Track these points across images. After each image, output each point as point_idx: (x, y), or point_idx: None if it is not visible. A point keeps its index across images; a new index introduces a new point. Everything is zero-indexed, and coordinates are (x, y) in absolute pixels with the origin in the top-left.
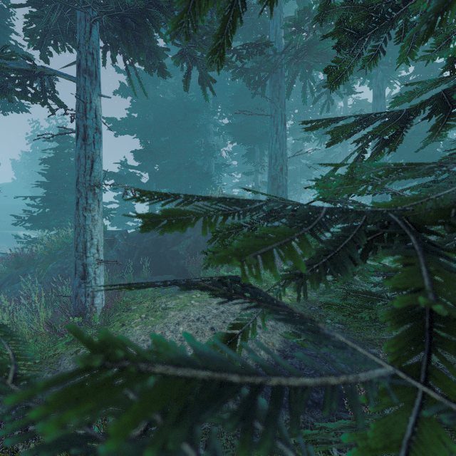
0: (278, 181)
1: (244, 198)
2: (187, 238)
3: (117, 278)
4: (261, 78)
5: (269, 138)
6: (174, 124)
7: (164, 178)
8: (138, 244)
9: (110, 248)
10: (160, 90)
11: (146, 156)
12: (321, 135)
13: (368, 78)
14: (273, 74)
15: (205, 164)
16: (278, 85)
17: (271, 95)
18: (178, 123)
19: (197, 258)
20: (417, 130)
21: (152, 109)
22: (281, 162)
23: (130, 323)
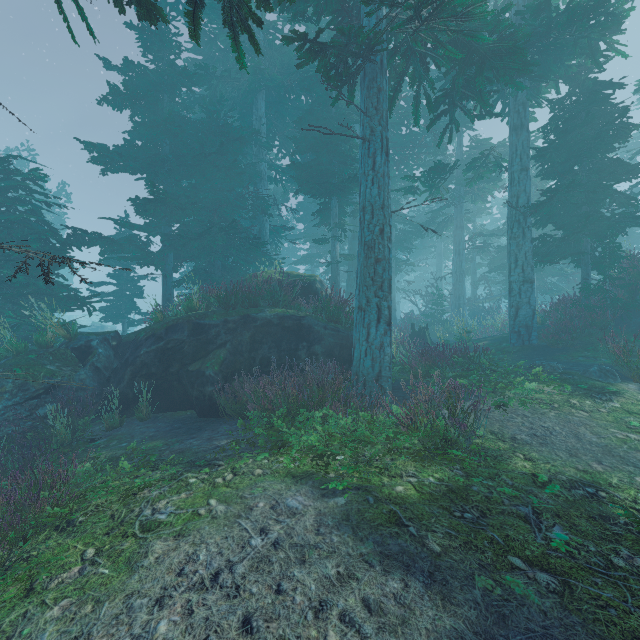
0: (377, 251)
1: (315, 279)
2: (220, 346)
3: (86, 423)
4: (348, 68)
5: (361, 178)
6: (204, 158)
7: (188, 245)
8: (132, 357)
9: (80, 364)
10: (181, 103)
11: (155, 208)
12: (432, 185)
13: (518, 87)
14: (367, 67)
15: (254, 226)
16: (377, 87)
17: (363, 105)
18: (210, 158)
19: (235, 384)
20: (576, 179)
21: (166, 132)
22: (382, 219)
23: (47, 587)
